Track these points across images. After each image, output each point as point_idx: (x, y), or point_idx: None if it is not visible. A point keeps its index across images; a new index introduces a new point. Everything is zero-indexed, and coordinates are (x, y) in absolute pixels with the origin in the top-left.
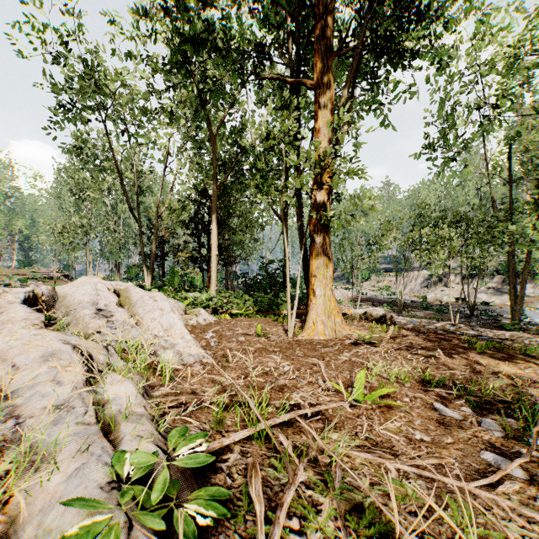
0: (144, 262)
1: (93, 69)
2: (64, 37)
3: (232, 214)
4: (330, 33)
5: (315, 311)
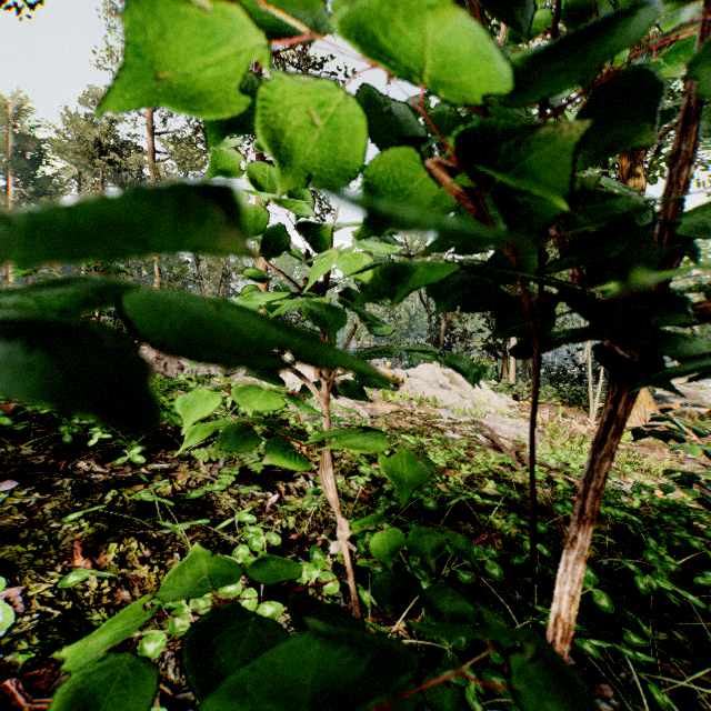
0: None
1: None
2: None
3: None
4: None
5: None
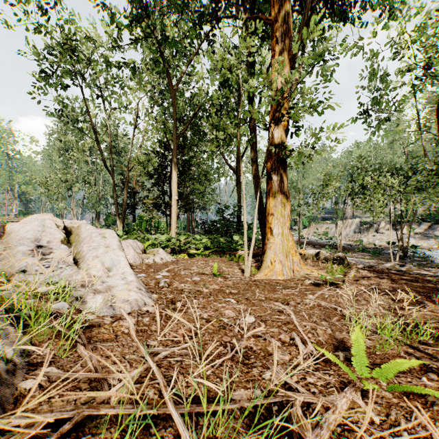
0: (117, 210)
1: (69, 39)
2: (43, 9)
3: (191, 165)
4: None
5: (272, 250)
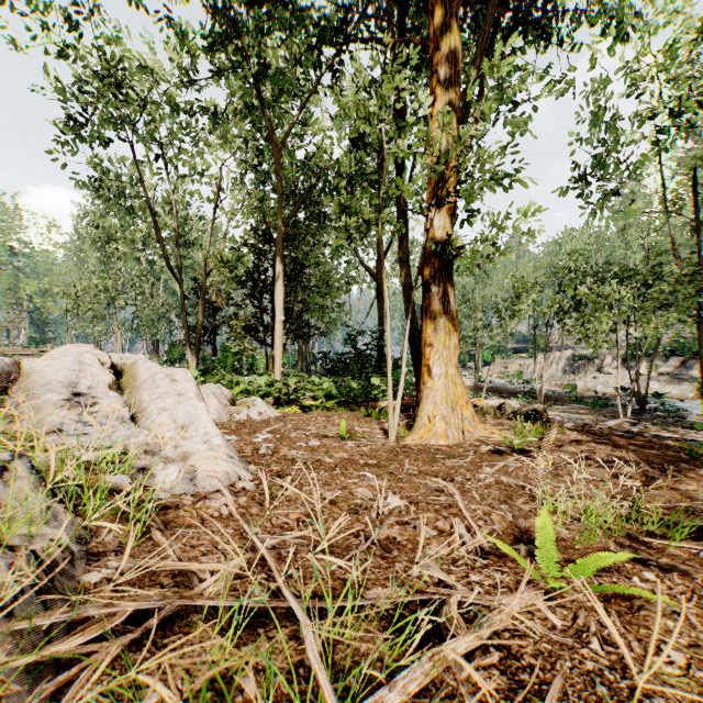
0: (187, 336)
1: (113, 66)
2: (72, 20)
3: (305, 266)
4: None
5: (431, 399)
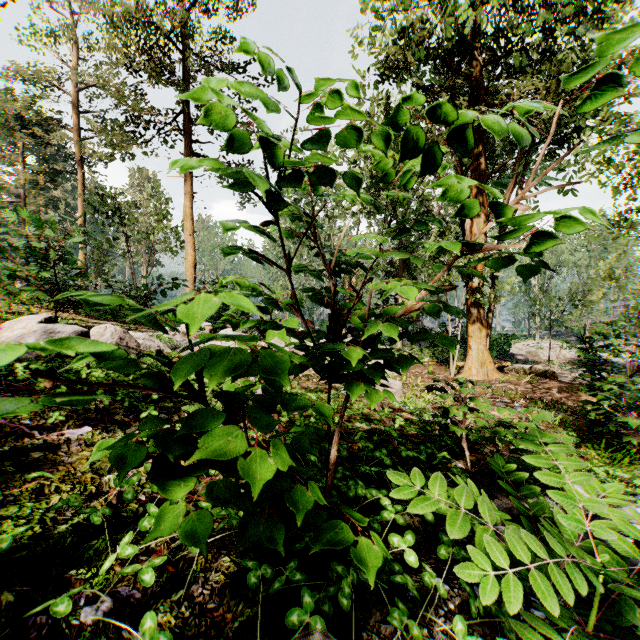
0: None
1: None
2: None
3: (415, 279)
4: (482, 166)
5: (470, 360)
